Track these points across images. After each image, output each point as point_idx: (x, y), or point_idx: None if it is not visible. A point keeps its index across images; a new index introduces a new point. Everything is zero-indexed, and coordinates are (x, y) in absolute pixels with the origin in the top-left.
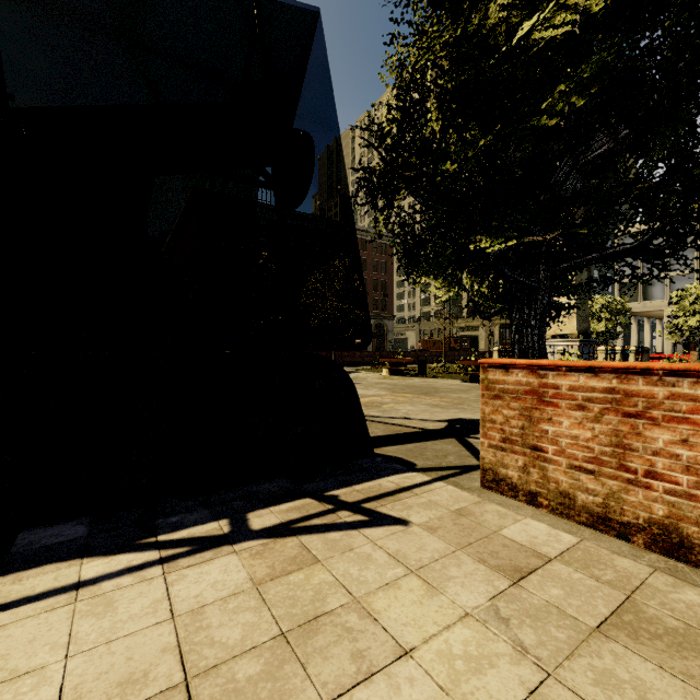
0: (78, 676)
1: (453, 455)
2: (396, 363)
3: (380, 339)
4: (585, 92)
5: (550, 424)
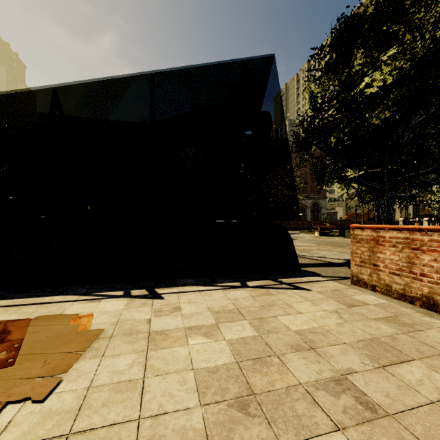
0: (210, 304)
1: (343, 273)
2: (324, 228)
3: (316, 213)
4: (390, 110)
5: (381, 254)
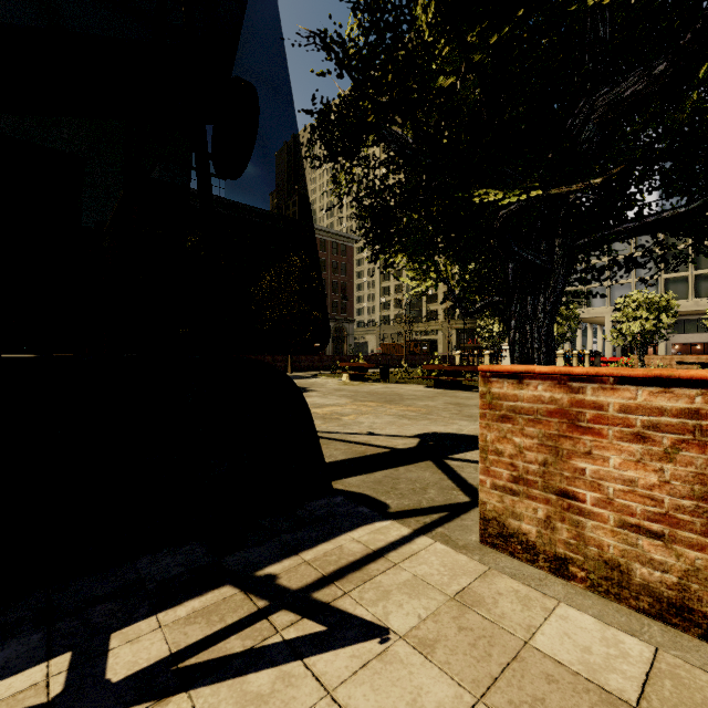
0: None
1: (433, 487)
2: (357, 368)
3: (339, 343)
4: None
5: (589, 461)
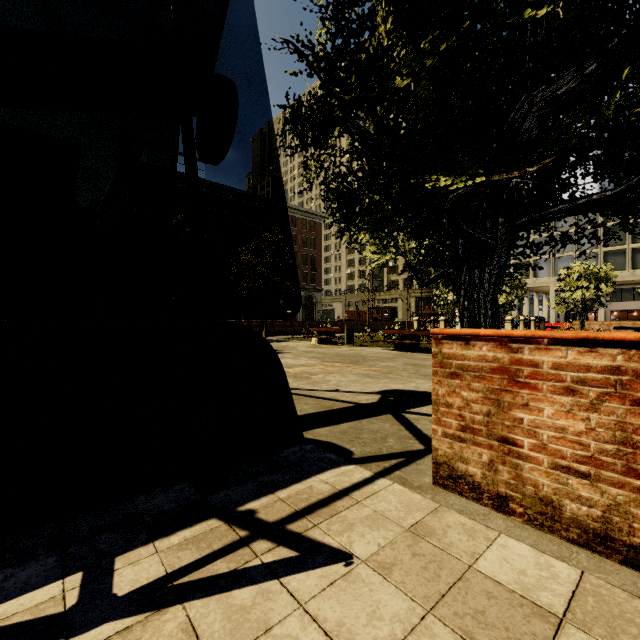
0: None
1: (392, 437)
2: (325, 332)
3: (309, 310)
4: None
5: (526, 412)
